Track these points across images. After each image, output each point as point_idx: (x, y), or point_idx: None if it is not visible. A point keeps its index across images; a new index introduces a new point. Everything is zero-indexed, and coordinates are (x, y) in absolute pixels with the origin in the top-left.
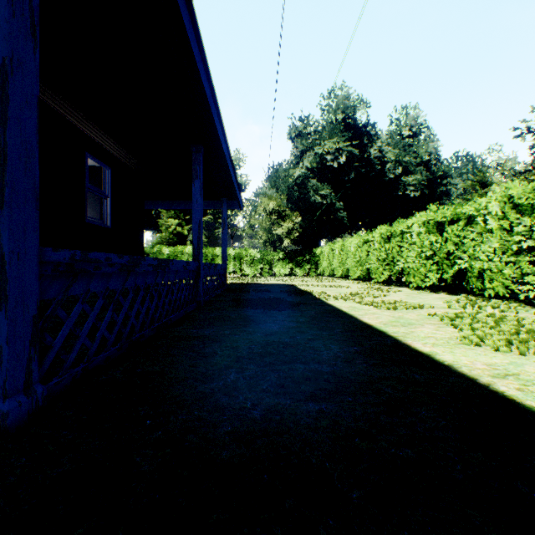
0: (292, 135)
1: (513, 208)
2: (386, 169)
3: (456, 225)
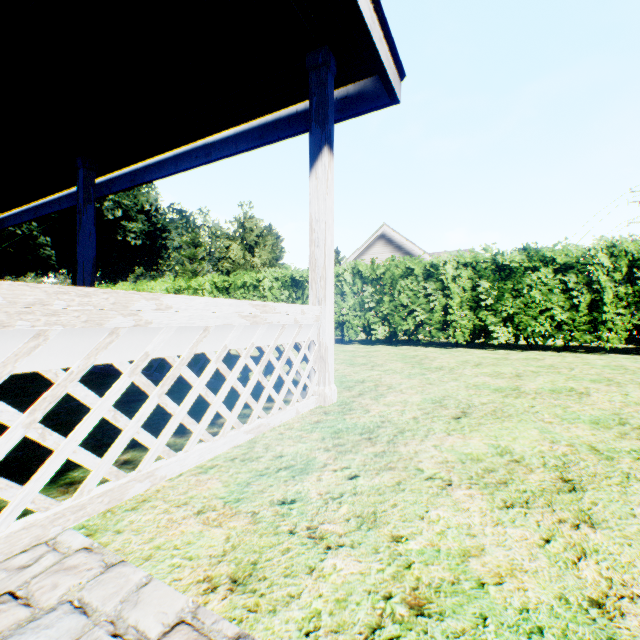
0: None
1: (216, 288)
2: (105, 207)
3: (188, 292)
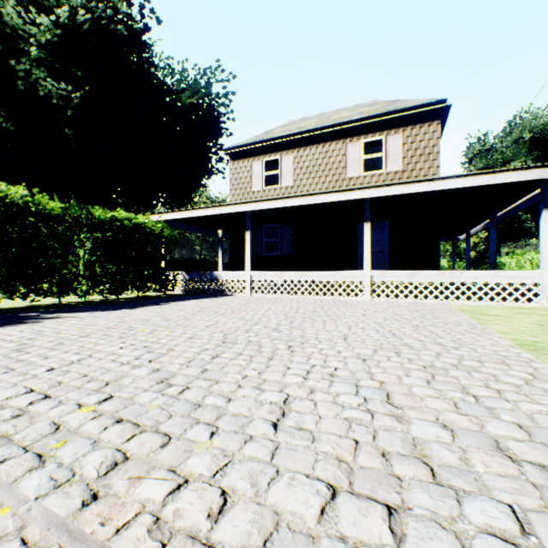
0: (468, 155)
1: None
2: None
3: None
